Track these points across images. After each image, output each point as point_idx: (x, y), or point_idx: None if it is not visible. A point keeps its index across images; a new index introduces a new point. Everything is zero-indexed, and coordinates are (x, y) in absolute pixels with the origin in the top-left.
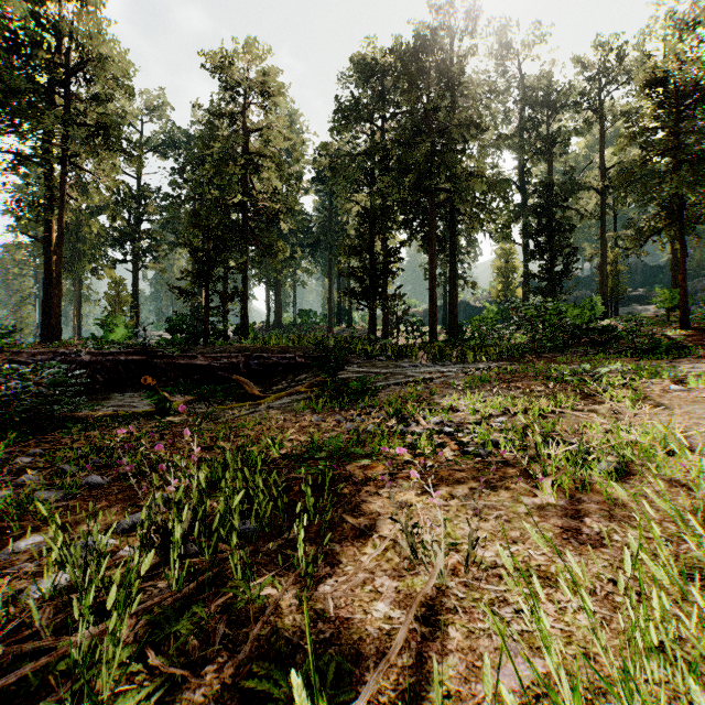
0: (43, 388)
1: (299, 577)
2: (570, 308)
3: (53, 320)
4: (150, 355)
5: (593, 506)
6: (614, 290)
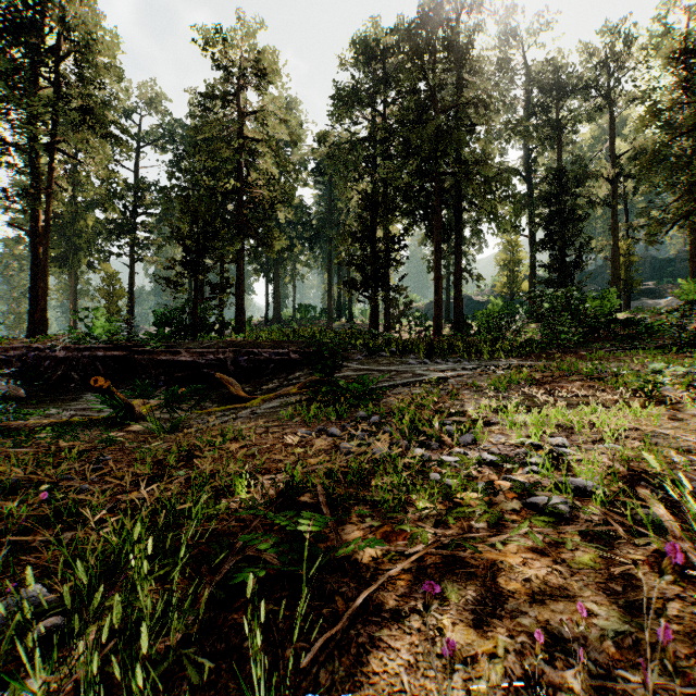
0: (4, 387)
1: None
2: (588, 300)
3: (38, 313)
4: (131, 350)
5: None
6: (627, 282)
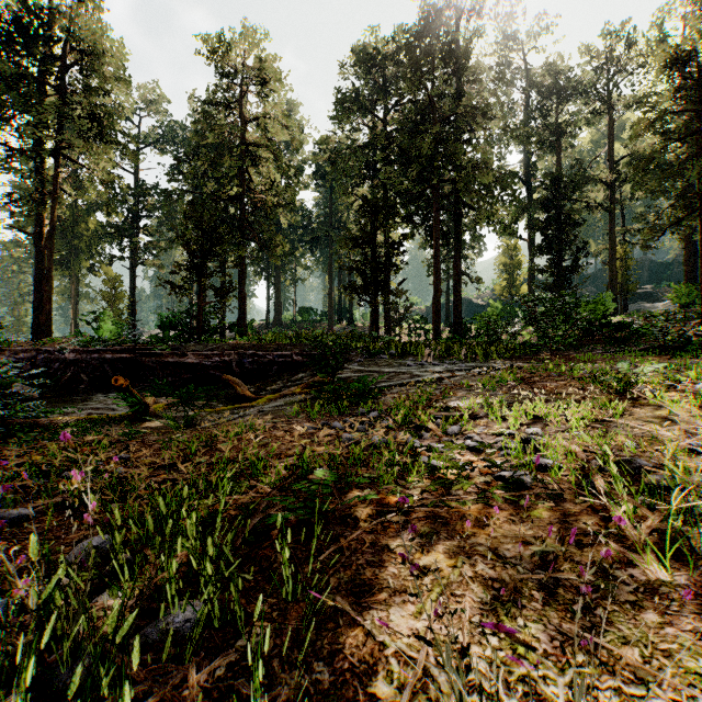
0: (19, 388)
1: None
2: (582, 304)
3: (43, 316)
4: (138, 353)
5: None
6: (623, 286)
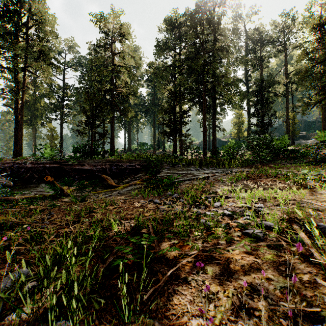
0: (3, 181)
1: None
2: (274, 140)
3: (18, 146)
4: (62, 164)
5: None
6: (293, 132)
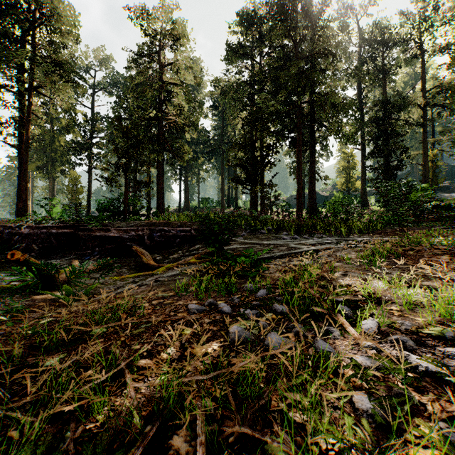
0: None
1: None
2: (413, 191)
3: (21, 203)
4: (76, 228)
5: None
6: (433, 180)
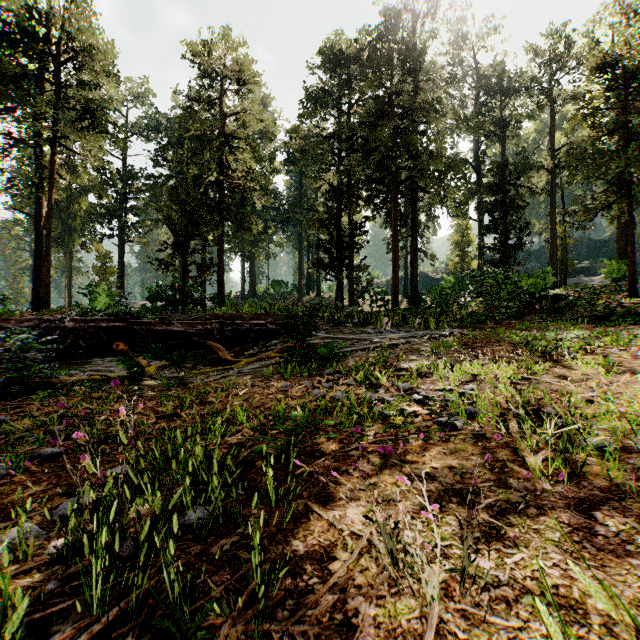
0: (26, 353)
1: (252, 594)
2: (524, 278)
3: (42, 289)
4: (130, 322)
5: (597, 493)
6: (563, 262)
